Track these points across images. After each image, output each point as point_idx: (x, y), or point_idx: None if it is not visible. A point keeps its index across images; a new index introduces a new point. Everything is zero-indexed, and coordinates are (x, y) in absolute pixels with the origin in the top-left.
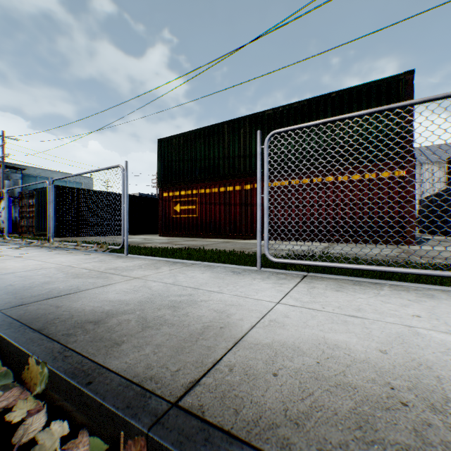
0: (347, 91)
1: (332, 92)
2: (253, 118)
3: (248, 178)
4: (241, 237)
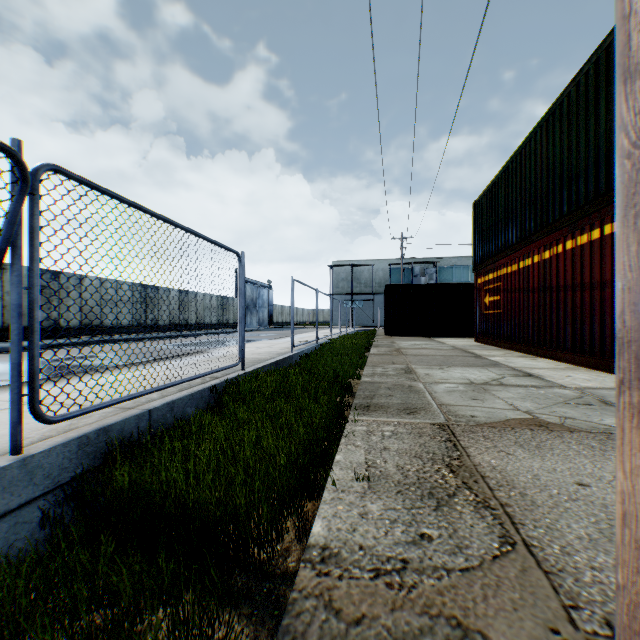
0: None
1: None
2: (549, 117)
3: (545, 238)
4: (538, 351)
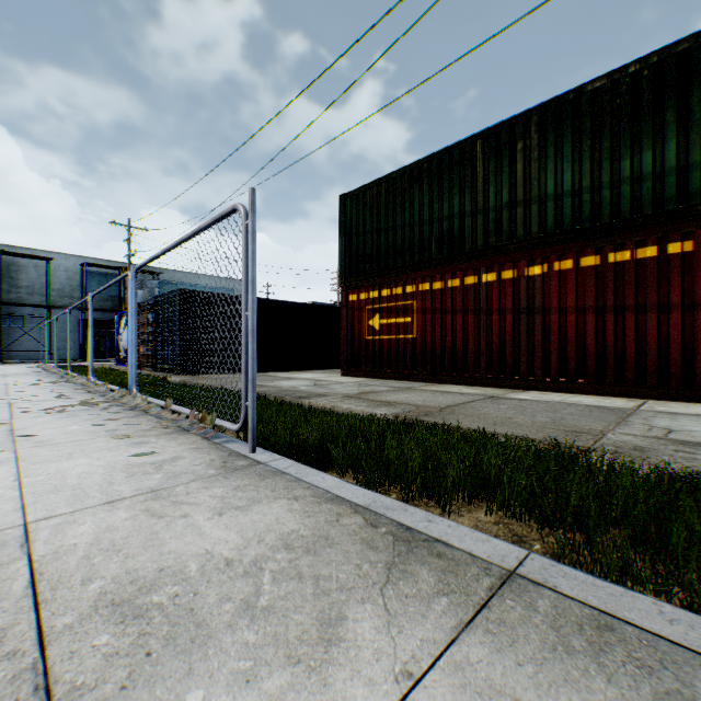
0: None
1: None
2: (549, 111)
3: (535, 251)
4: (516, 383)
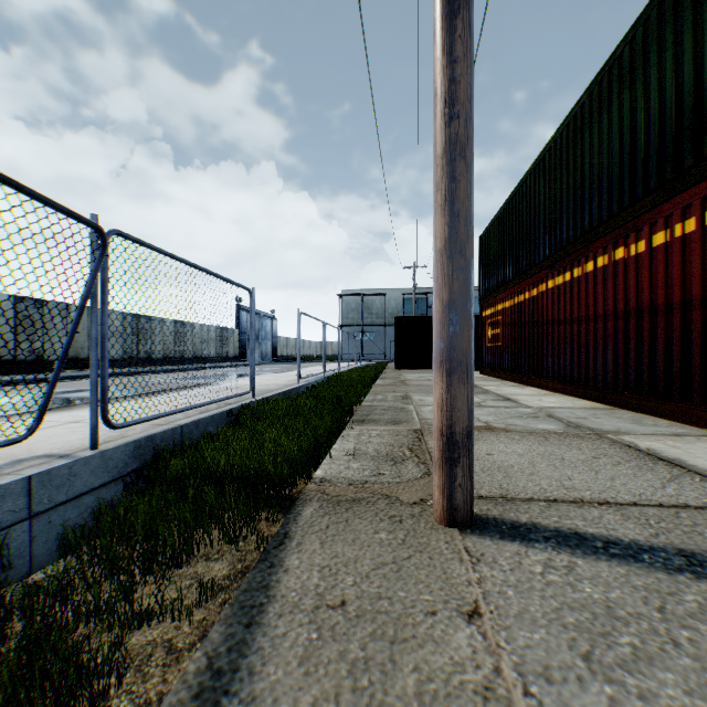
0: (639, 22)
1: (616, 46)
2: (536, 167)
3: (533, 277)
4: (528, 381)
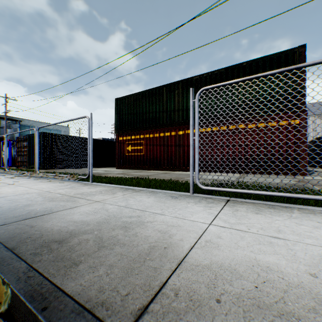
0: (255, 61)
1: (243, 62)
2: (184, 82)
3: (181, 126)
4: (175, 169)
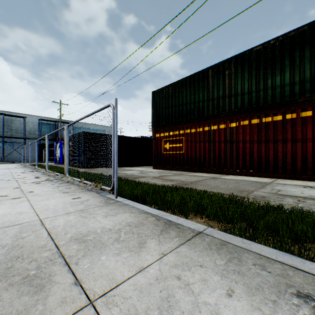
0: None
1: None
2: (238, 58)
3: (233, 116)
4: (225, 172)
